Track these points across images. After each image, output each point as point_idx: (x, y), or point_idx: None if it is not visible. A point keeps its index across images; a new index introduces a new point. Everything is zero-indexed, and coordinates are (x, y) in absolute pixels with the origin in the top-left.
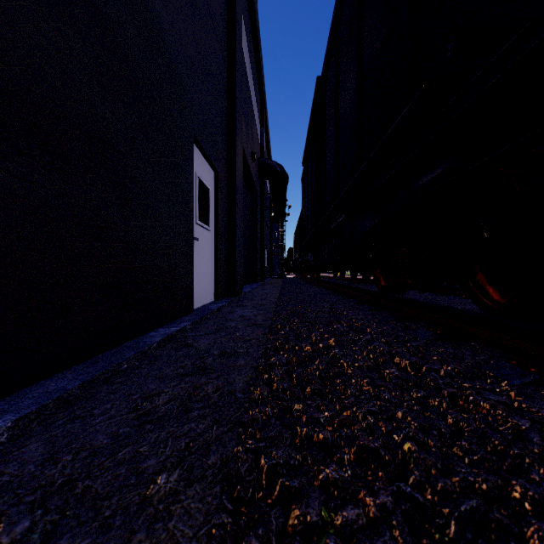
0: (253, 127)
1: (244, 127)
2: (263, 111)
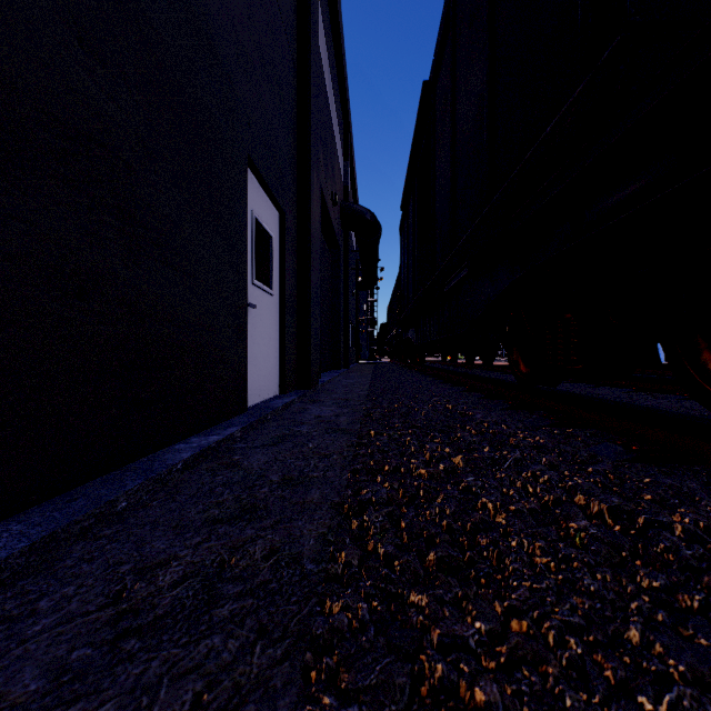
0: (334, 160)
1: (322, 156)
2: (348, 140)
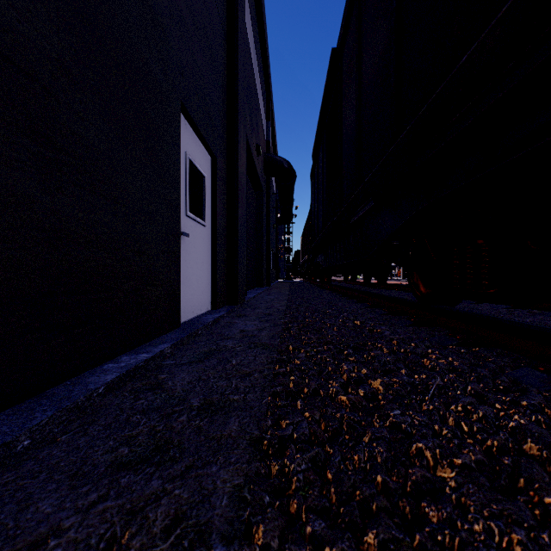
0: (258, 119)
1: (248, 114)
2: (269, 104)
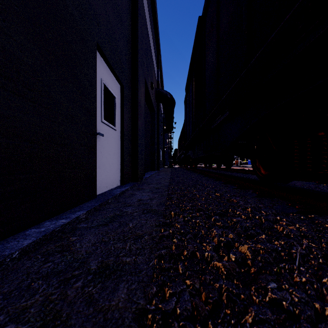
0: (152, 67)
1: (145, 62)
2: (159, 58)
